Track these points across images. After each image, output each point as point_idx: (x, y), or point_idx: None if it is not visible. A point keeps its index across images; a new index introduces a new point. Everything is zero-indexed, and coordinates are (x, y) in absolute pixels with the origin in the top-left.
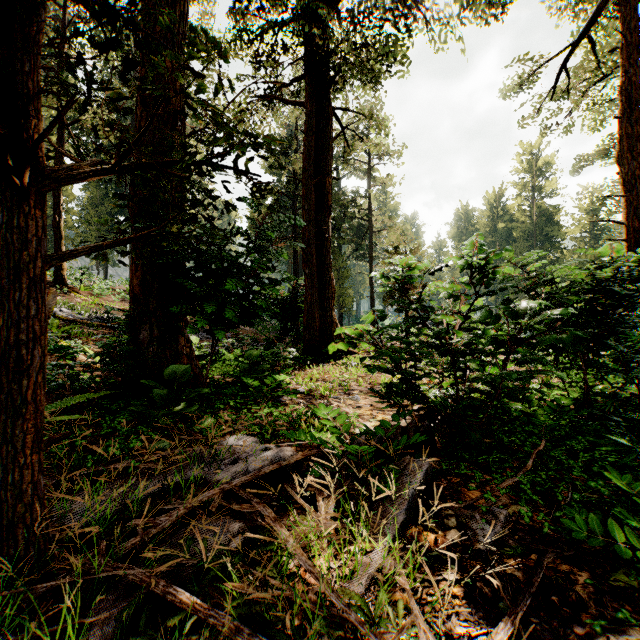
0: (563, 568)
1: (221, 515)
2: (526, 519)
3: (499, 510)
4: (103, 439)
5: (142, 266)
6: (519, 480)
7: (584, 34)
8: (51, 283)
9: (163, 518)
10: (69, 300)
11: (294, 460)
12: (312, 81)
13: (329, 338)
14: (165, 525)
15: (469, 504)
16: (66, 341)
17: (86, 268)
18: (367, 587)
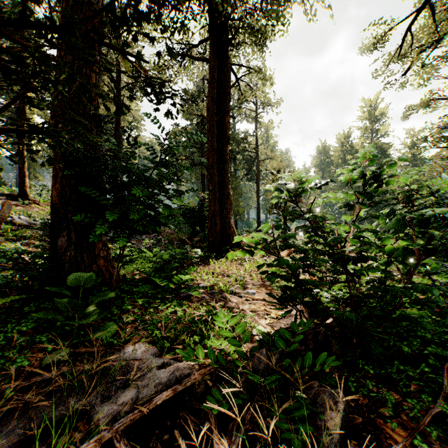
0: None
1: None
2: None
3: None
4: (0, 349)
5: (61, 179)
6: (441, 410)
7: (426, 2)
8: (17, 197)
9: None
10: (27, 210)
11: (191, 382)
12: (214, 41)
13: (227, 239)
14: None
15: None
16: (5, 244)
17: (44, 185)
18: None
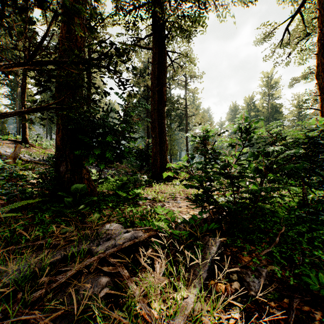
0: (305, 308)
1: (98, 273)
2: (278, 275)
3: (261, 268)
4: (35, 226)
5: (62, 130)
6: (272, 250)
7: (298, 11)
8: (20, 142)
9: (61, 276)
10: (29, 151)
11: (142, 238)
12: (156, 36)
13: (165, 170)
14: (61, 281)
15: (244, 265)
16: (22, 171)
17: (39, 134)
18: (184, 323)
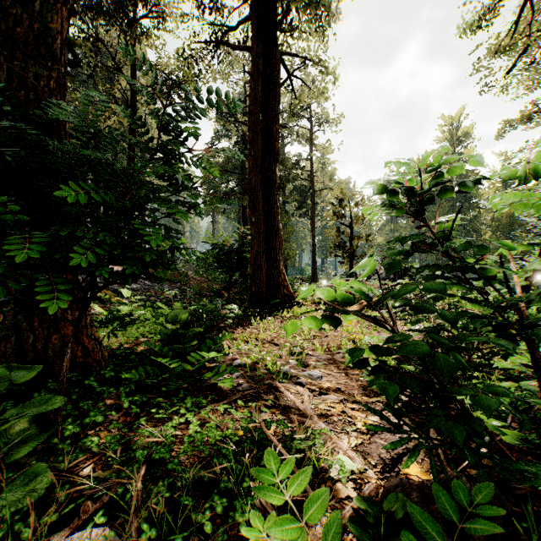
0: None
1: None
2: None
3: None
4: None
5: None
6: None
7: None
8: None
9: None
10: None
11: None
12: (259, 21)
13: (276, 289)
14: None
15: None
16: None
17: None
18: None
